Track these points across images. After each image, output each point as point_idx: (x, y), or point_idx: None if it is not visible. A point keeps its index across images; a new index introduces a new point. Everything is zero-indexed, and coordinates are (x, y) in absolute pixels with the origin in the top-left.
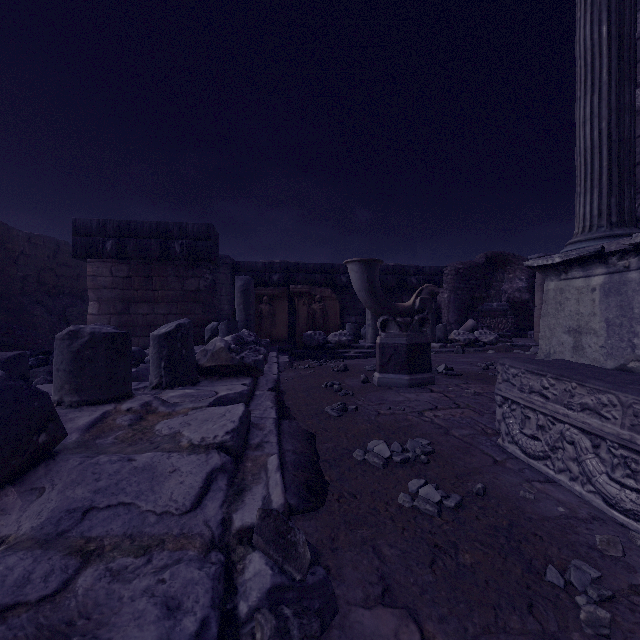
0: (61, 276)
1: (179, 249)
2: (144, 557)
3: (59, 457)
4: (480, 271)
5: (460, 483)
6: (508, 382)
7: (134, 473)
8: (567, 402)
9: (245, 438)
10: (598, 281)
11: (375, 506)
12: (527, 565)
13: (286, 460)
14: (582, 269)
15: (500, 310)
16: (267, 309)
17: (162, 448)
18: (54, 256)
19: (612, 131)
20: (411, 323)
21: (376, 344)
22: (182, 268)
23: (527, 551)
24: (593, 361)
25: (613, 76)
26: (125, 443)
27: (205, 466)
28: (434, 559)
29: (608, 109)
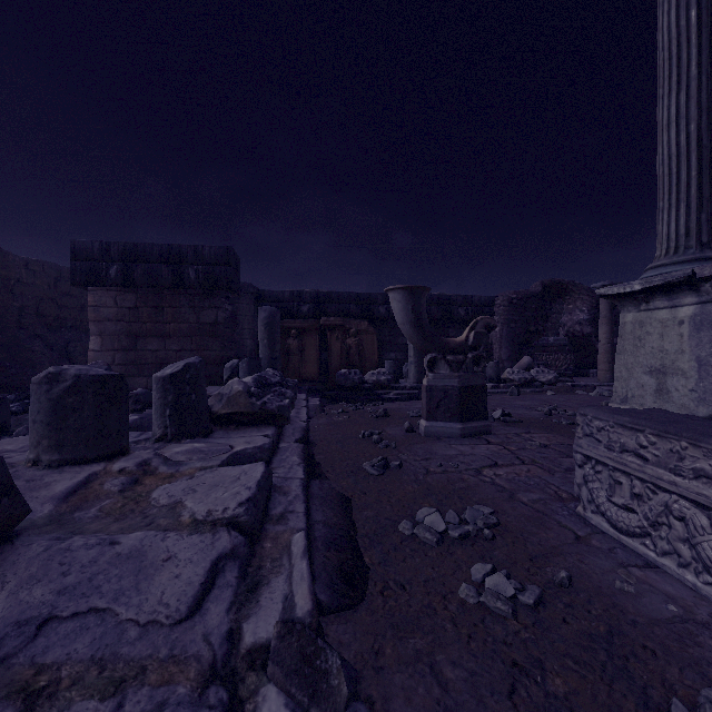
0: (63, 307)
1: (194, 276)
2: (113, 699)
3: (20, 540)
4: (536, 301)
5: (536, 568)
6: (591, 437)
7: (115, 563)
8: (674, 466)
9: (264, 507)
10: (687, 312)
11: (430, 602)
12: (641, 696)
13: (315, 535)
14: (667, 298)
15: (557, 345)
16: (295, 344)
17: (157, 525)
18: (55, 284)
19: (702, 135)
20: (464, 362)
21: (422, 386)
22: (197, 297)
23: (638, 673)
24: (681, 407)
25: (704, 69)
26: (111, 517)
27: (210, 551)
28: (514, 686)
29: (698, 108)
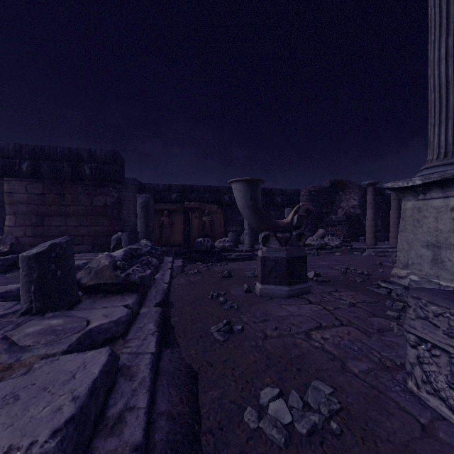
0: (1, 193)
1: (88, 171)
2: None
3: None
4: (326, 193)
5: None
6: (426, 320)
7: None
8: None
9: (100, 409)
10: None
11: None
12: None
13: (155, 440)
14: (441, 190)
15: (337, 221)
16: (167, 221)
17: None
18: None
19: None
20: (290, 238)
21: (258, 257)
22: (91, 187)
23: None
24: (453, 274)
25: None
26: None
27: None
28: None
29: None
